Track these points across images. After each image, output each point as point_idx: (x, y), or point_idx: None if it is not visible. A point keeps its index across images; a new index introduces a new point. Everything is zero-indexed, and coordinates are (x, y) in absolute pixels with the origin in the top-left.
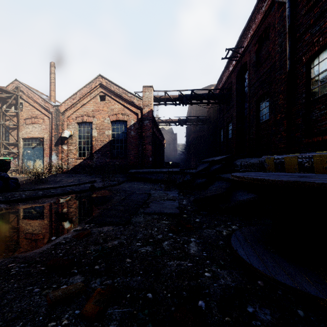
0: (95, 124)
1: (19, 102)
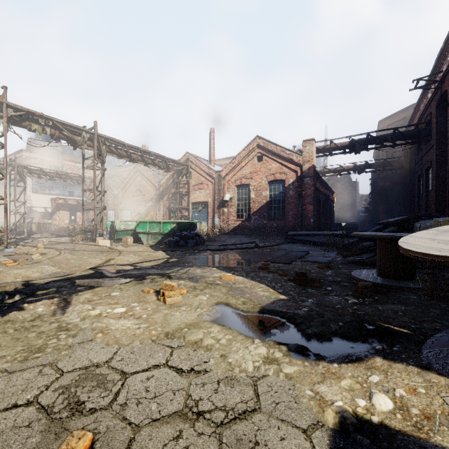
0: (253, 186)
1: (189, 172)
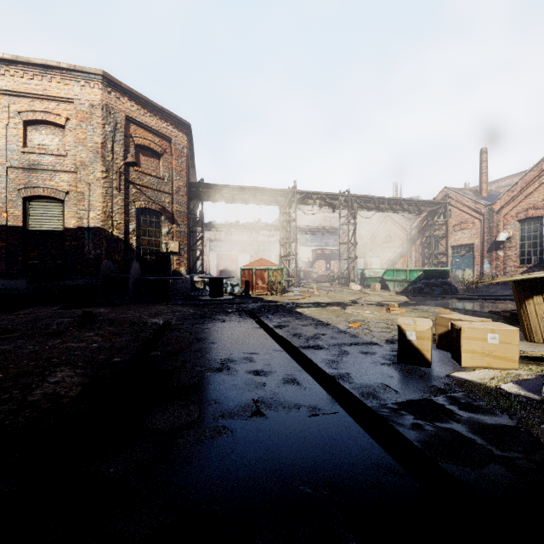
0: None
1: (447, 210)
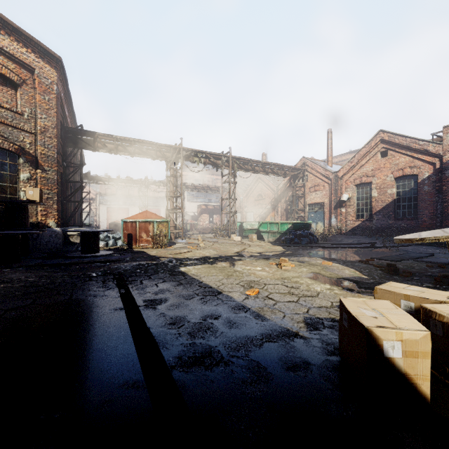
0: (375, 184)
1: (305, 175)
